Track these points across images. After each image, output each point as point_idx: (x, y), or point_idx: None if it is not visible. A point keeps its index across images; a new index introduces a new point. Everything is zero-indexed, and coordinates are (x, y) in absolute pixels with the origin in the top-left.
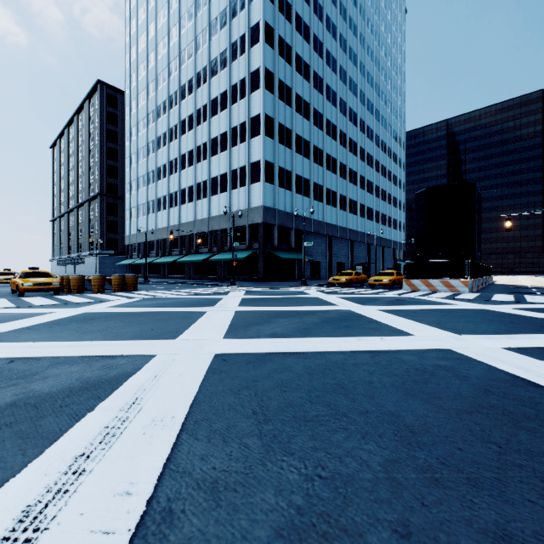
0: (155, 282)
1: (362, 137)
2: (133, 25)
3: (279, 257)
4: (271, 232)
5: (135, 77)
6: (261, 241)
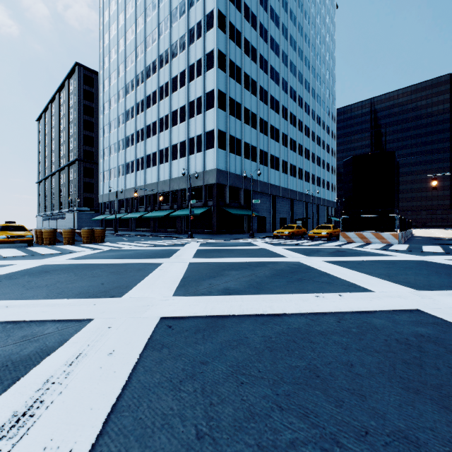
0: (123, 235)
1: (300, 111)
2: (105, 16)
3: (230, 213)
4: (223, 191)
5: (107, 60)
6: (215, 199)
